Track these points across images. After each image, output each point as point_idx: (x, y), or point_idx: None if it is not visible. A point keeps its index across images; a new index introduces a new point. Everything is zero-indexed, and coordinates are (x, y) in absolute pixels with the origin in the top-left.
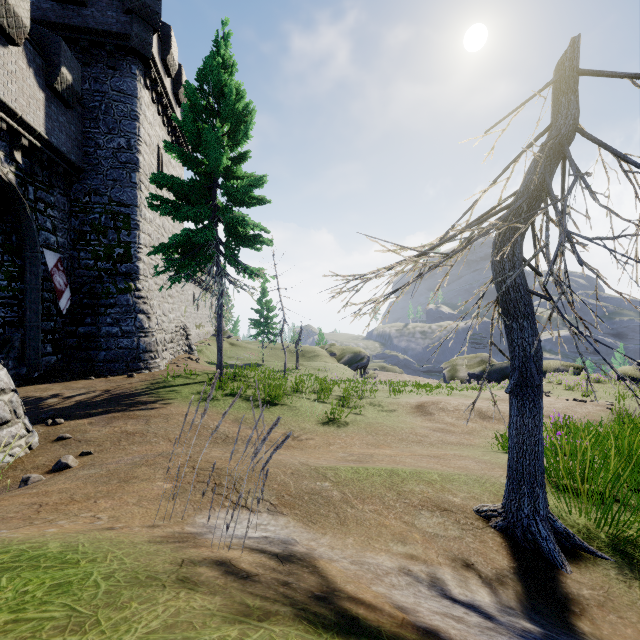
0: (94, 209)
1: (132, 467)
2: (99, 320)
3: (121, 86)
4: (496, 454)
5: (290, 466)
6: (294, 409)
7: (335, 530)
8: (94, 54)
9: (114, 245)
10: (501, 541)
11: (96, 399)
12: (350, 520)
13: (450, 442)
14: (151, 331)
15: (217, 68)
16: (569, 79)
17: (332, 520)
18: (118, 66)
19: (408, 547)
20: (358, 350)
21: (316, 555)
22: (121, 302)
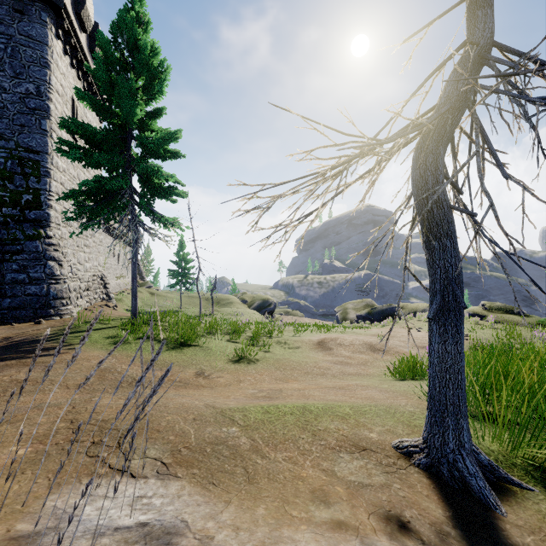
0: None
1: None
2: (4, 267)
3: (29, 31)
4: (391, 382)
5: (193, 411)
6: (207, 349)
7: (242, 493)
8: None
9: (22, 191)
10: (428, 482)
11: None
12: (261, 475)
13: (349, 373)
14: (63, 278)
15: (131, 22)
16: None
17: (239, 478)
18: (26, 11)
19: (333, 509)
20: (266, 297)
21: None
22: (29, 249)
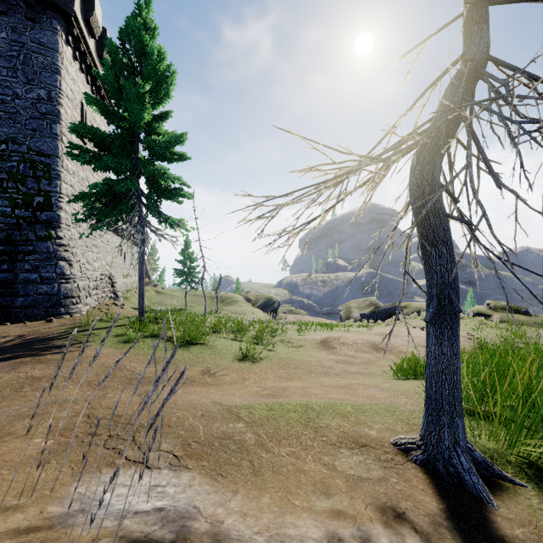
0: (11, 157)
1: (13, 420)
2: (16, 267)
3: (41, 39)
4: (393, 381)
5: (201, 407)
6: (212, 348)
7: (248, 484)
8: (11, 4)
9: (33, 193)
10: (424, 477)
11: (6, 344)
12: (265, 468)
13: (352, 372)
14: (73, 278)
15: (139, 28)
16: (481, 10)
17: (245, 470)
18: (38, 19)
19: (332, 499)
20: (270, 296)
21: (222, 535)
22: (40, 249)
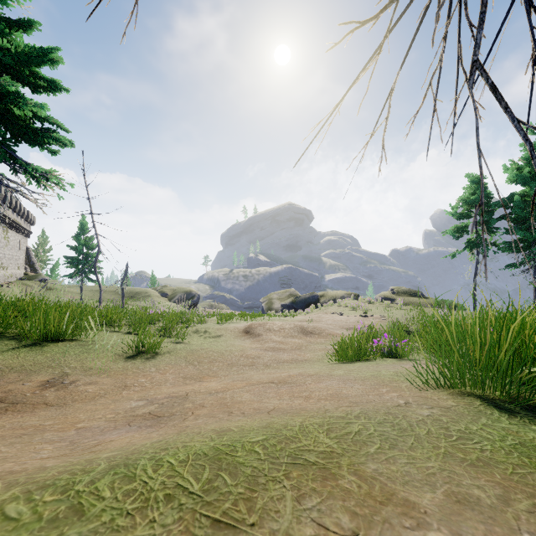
0: None
1: None
2: None
3: None
4: (341, 366)
5: None
6: (87, 344)
7: None
8: None
9: None
10: None
11: None
12: None
13: (285, 360)
14: None
15: None
16: None
17: None
18: None
19: None
20: (189, 289)
21: None
22: None
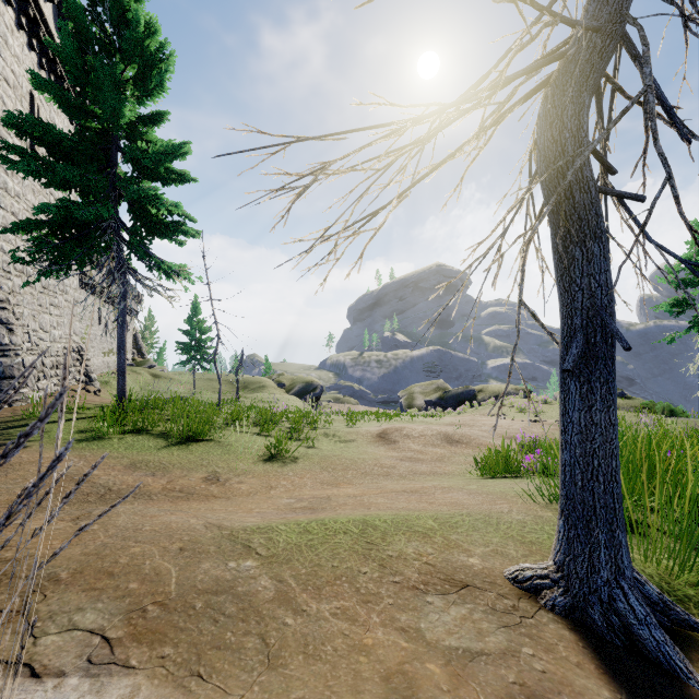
0: None
1: None
2: None
3: None
4: (480, 481)
5: (181, 535)
6: (225, 445)
7: (253, 693)
8: None
9: None
10: (574, 638)
11: None
12: (291, 648)
13: (422, 472)
14: (14, 349)
15: None
16: None
17: (250, 658)
18: None
19: None
20: (310, 379)
21: None
22: None
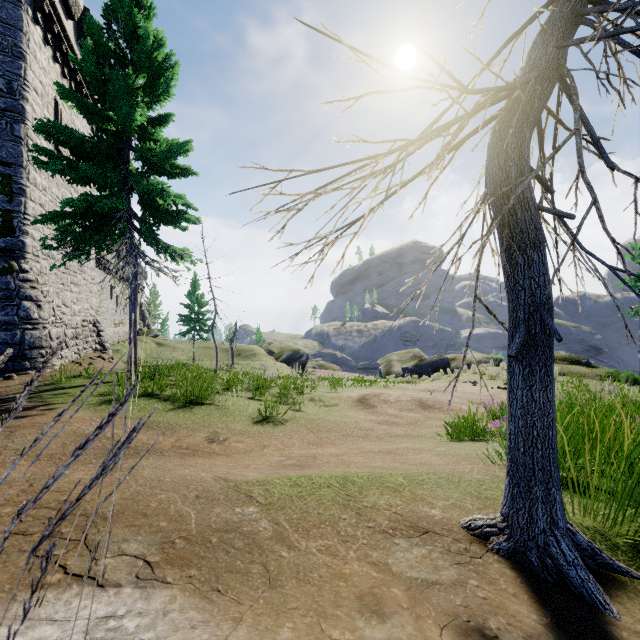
0: None
1: None
2: None
3: None
4: (448, 444)
5: (196, 486)
6: (223, 408)
7: (259, 604)
8: None
9: None
10: (513, 575)
11: None
12: (287, 574)
13: (397, 434)
14: (42, 322)
15: (129, 5)
16: None
17: (255, 580)
18: None
19: (390, 623)
20: (297, 348)
21: None
22: None
